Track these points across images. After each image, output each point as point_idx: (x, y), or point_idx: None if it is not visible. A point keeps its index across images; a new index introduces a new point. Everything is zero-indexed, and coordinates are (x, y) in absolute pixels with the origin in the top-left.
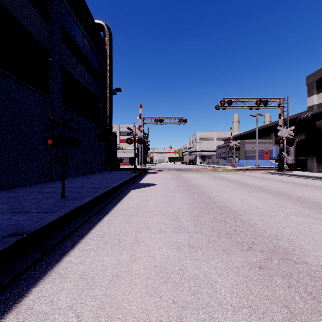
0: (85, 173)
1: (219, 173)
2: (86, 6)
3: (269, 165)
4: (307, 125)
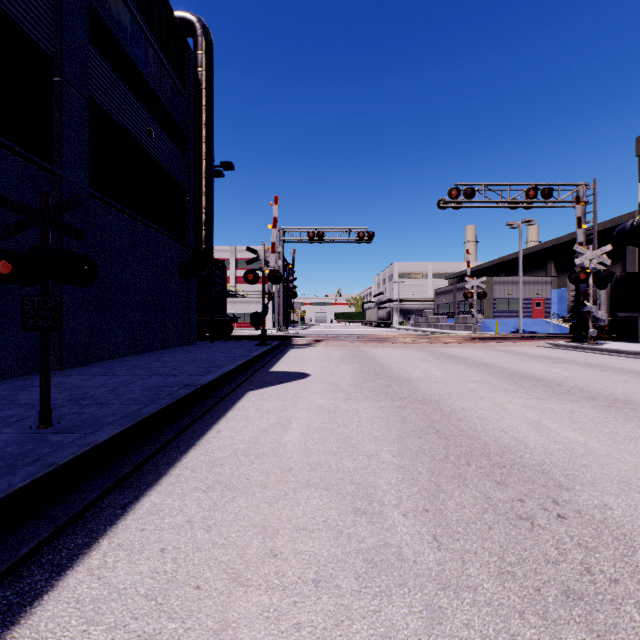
0: (150, 347)
1: (446, 346)
2: None
3: (545, 328)
4: (637, 243)
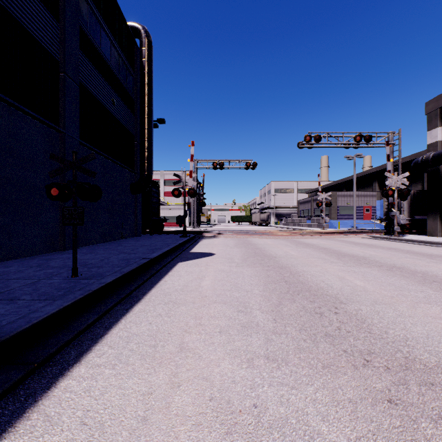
0: (113, 238)
1: (303, 238)
2: (115, 1)
3: (371, 226)
4: (426, 170)
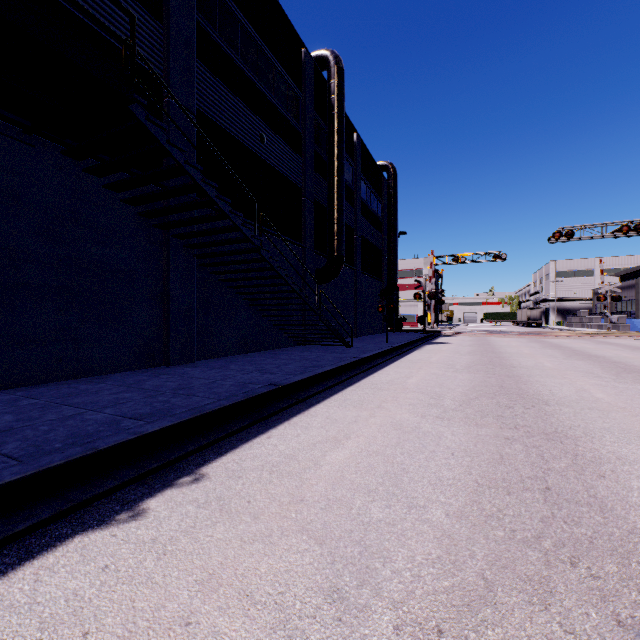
0: (372, 333)
1: (553, 338)
2: (373, 161)
3: None
4: None
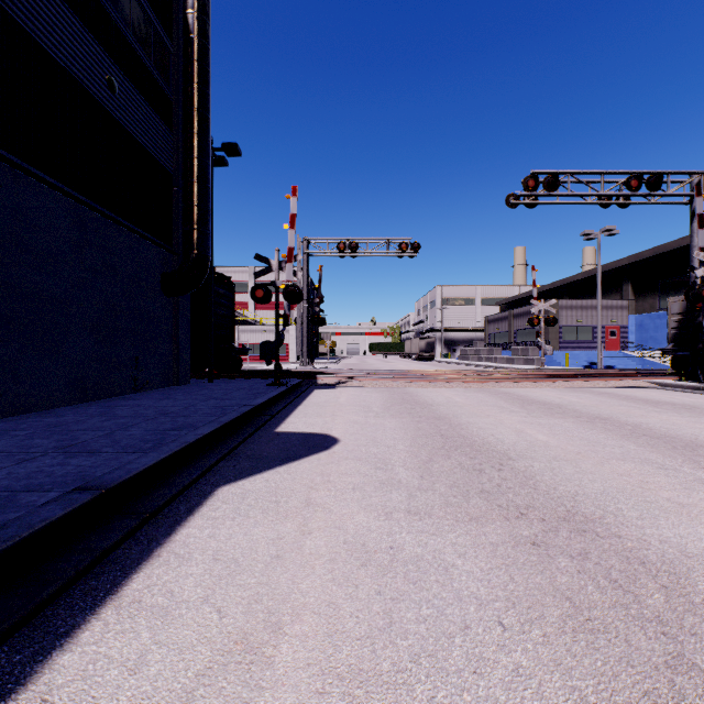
0: (111, 391)
1: (519, 386)
2: None
3: (624, 362)
4: None
